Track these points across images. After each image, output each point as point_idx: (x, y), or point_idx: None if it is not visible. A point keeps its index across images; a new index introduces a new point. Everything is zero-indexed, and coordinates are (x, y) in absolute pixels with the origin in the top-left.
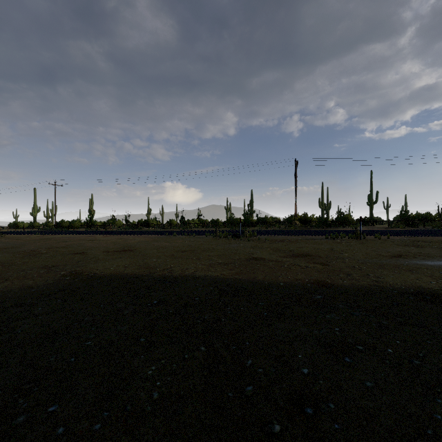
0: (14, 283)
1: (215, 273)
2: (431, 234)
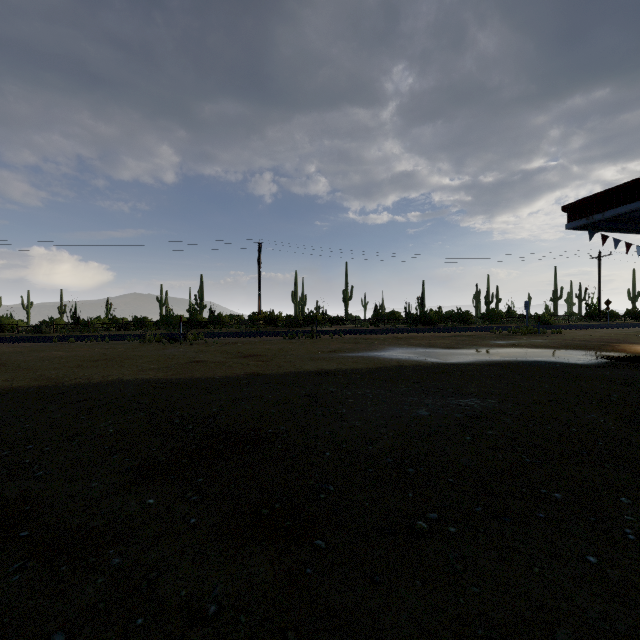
0: None
1: (147, 376)
2: (379, 332)
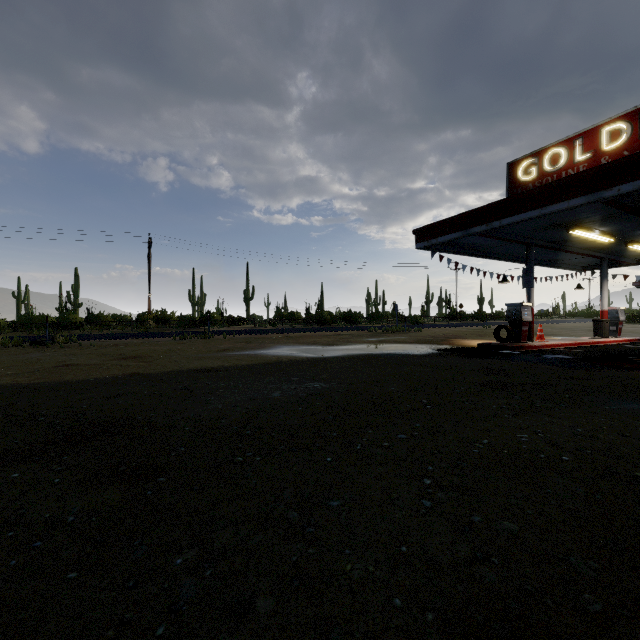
0: None
1: (3, 382)
2: (274, 332)
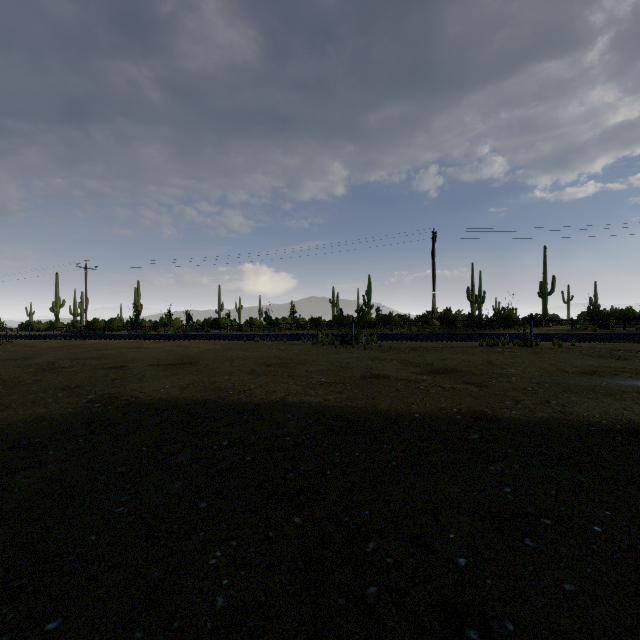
0: (18, 412)
1: (315, 399)
2: (638, 340)
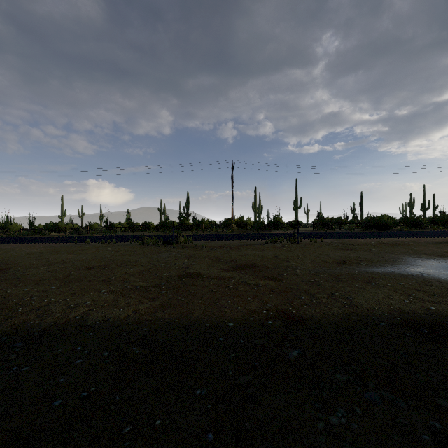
0: None
1: (124, 312)
2: (352, 236)
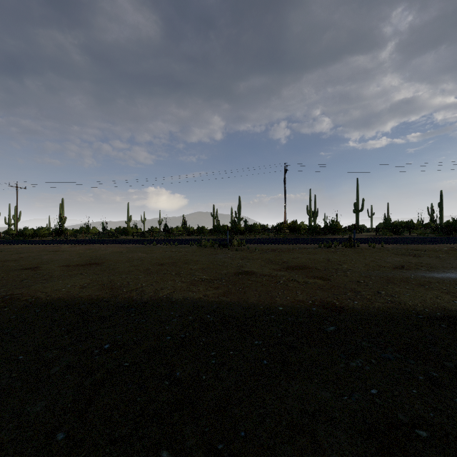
0: None
1: (196, 295)
2: (422, 242)
